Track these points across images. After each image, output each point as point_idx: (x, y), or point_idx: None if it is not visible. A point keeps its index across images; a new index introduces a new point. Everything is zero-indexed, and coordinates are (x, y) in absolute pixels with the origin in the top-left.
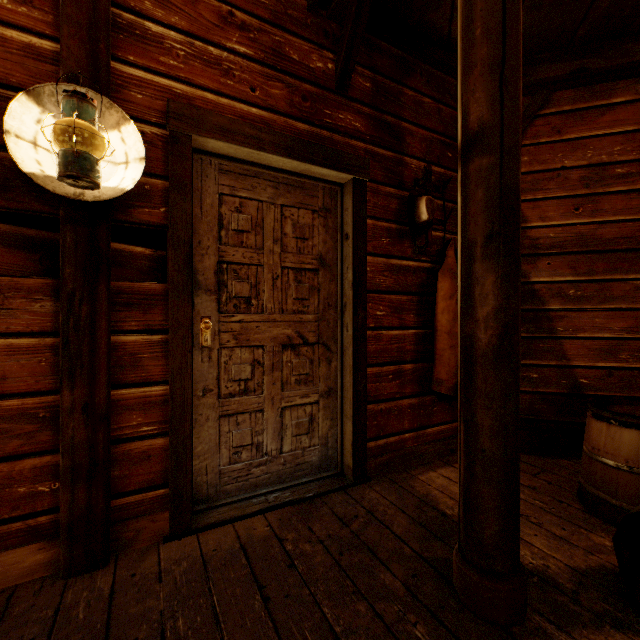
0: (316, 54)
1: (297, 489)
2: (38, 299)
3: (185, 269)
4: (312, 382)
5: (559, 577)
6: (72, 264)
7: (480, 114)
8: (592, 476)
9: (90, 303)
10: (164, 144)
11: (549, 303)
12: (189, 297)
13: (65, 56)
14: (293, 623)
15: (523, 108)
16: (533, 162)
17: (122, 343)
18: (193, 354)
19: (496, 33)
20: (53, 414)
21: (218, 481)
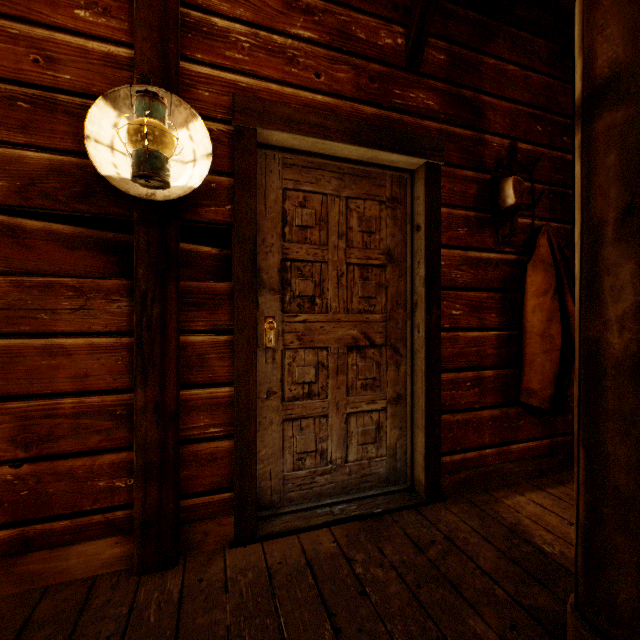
0: (384, 30)
1: (363, 502)
2: (115, 300)
3: (250, 267)
4: (379, 387)
5: None
6: (145, 265)
7: (613, 54)
8: None
9: (161, 303)
10: (229, 140)
11: None
12: (254, 296)
13: (138, 60)
14: None
15: None
16: None
17: (190, 343)
18: (257, 355)
19: None
20: (128, 412)
21: (282, 487)
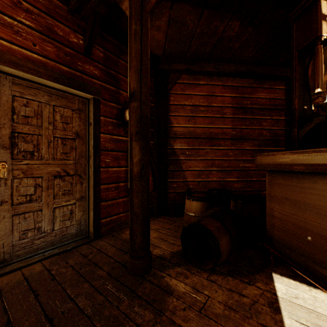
0: (73, 34)
1: (62, 247)
2: None
3: None
4: (72, 194)
5: (167, 256)
6: None
7: (134, 86)
8: (186, 220)
9: None
10: None
11: (180, 157)
12: None
13: None
14: (50, 300)
15: (171, 78)
16: (175, 100)
17: None
18: None
19: (139, 58)
20: None
21: (12, 250)
